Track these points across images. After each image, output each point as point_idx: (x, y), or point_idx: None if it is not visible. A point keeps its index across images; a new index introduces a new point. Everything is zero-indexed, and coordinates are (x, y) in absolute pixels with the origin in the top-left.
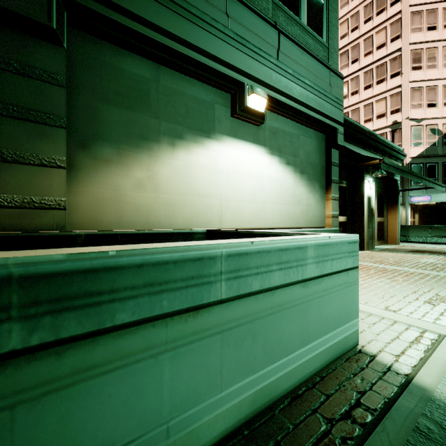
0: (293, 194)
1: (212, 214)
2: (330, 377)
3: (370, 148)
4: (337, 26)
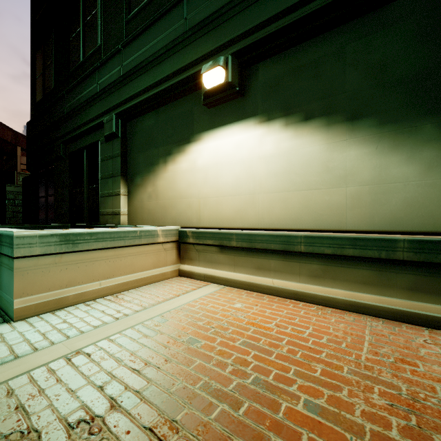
0: (321, 169)
1: (191, 213)
2: None
3: None
4: None
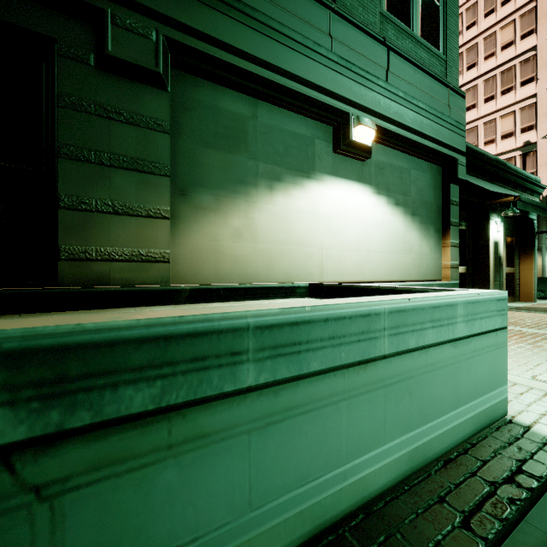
0: (402, 241)
1: (312, 266)
2: (482, 444)
3: (497, 181)
4: (457, 32)
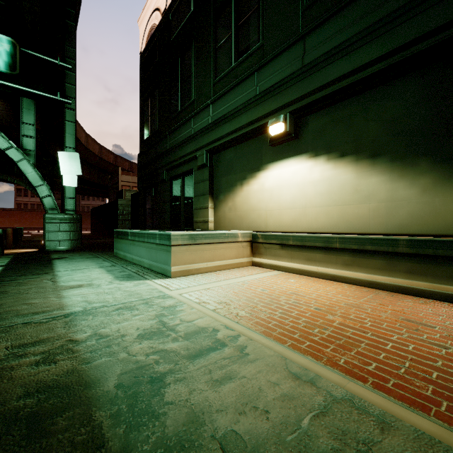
0: (352, 191)
1: (260, 221)
2: (157, 274)
3: None
4: None
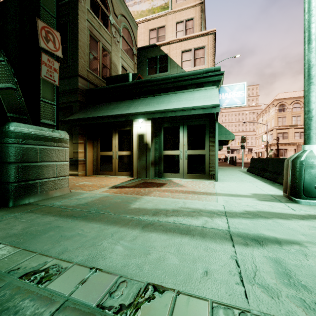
0: None
1: None
2: None
3: (139, 95)
4: (77, 47)
